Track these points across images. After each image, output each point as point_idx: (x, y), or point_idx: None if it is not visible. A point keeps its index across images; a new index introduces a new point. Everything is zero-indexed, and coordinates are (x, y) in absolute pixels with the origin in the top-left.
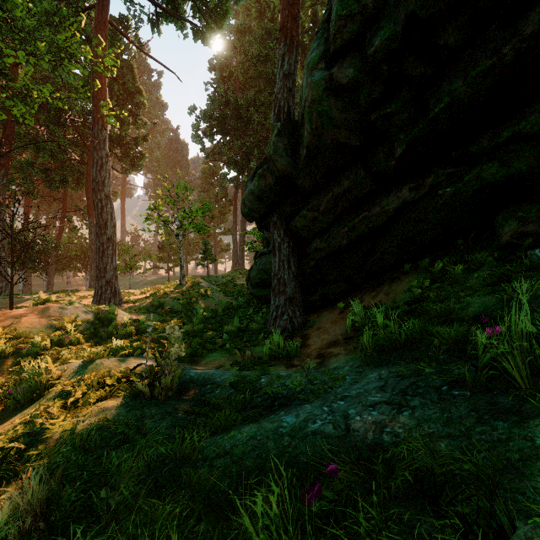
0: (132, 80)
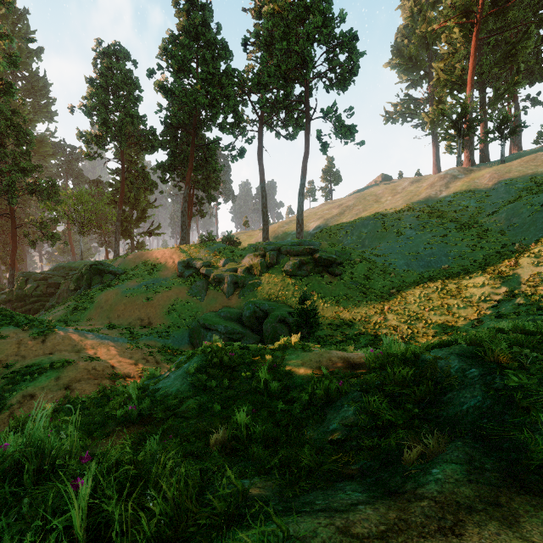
0: None
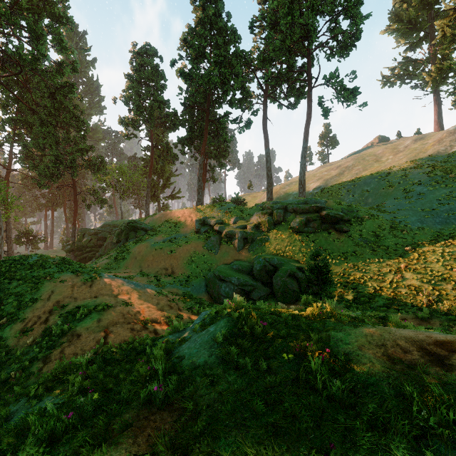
0: None
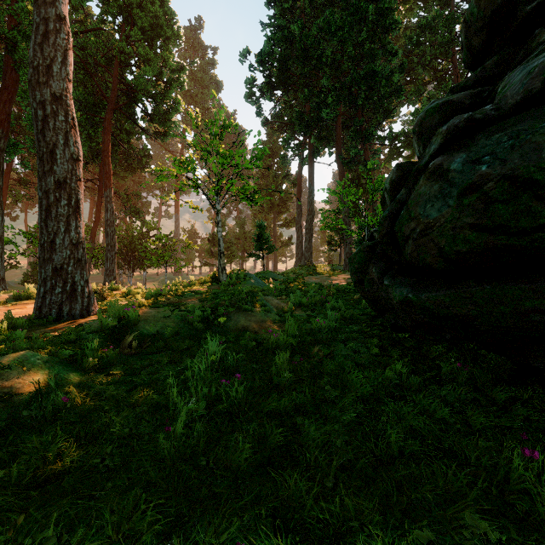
0: (162, 1)
